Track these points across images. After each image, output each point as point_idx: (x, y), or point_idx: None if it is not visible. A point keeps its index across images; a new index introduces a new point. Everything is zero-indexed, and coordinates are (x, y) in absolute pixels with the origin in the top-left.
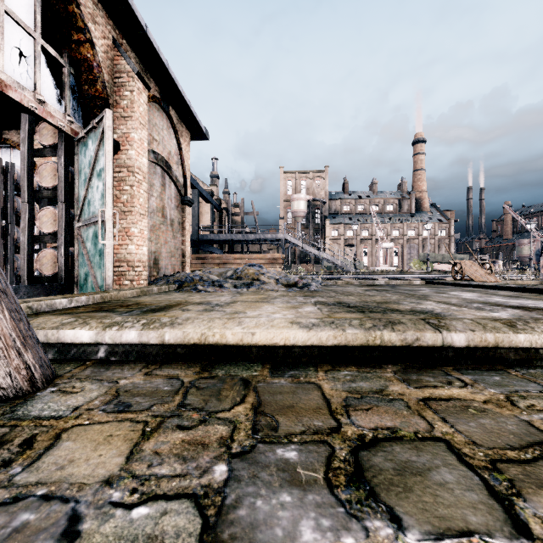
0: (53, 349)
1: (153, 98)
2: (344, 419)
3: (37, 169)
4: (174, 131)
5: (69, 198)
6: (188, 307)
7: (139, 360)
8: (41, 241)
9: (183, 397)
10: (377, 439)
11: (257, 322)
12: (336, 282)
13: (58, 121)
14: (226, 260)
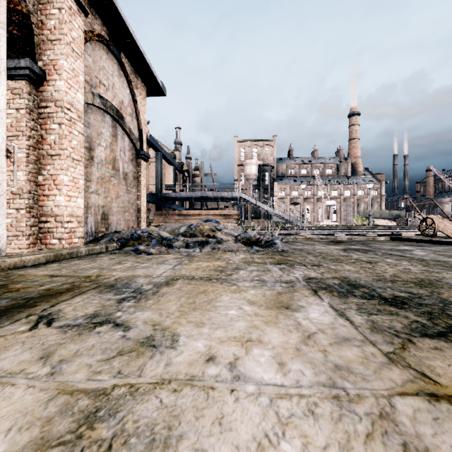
0: None
1: (100, 37)
2: None
3: None
4: (127, 81)
5: None
6: (70, 303)
7: None
8: None
9: None
10: None
11: None
12: (296, 238)
13: None
14: (186, 215)
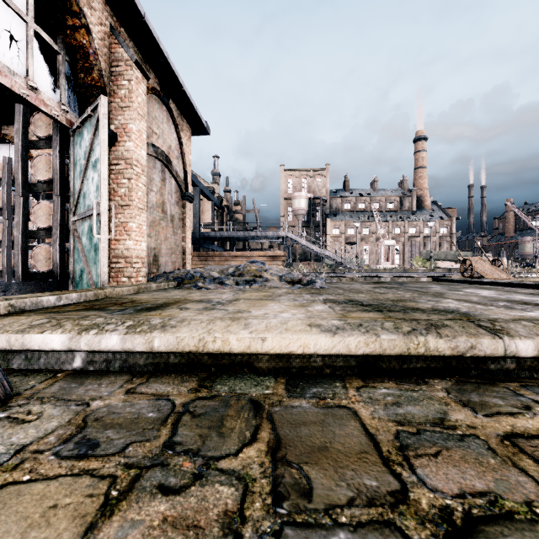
0: (19, 357)
1: (153, 90)
2: (408, 474)
3: (32, 161)
4: (174, 125)
5: (64, 191)
6: (187, 305)
7: (123, 370)
8: (36, 236)
9: (172, 430)
10: (473, 520)
11: (267, 325)
12: (340, 279)
13: (52, 110)
14: (228, 257)
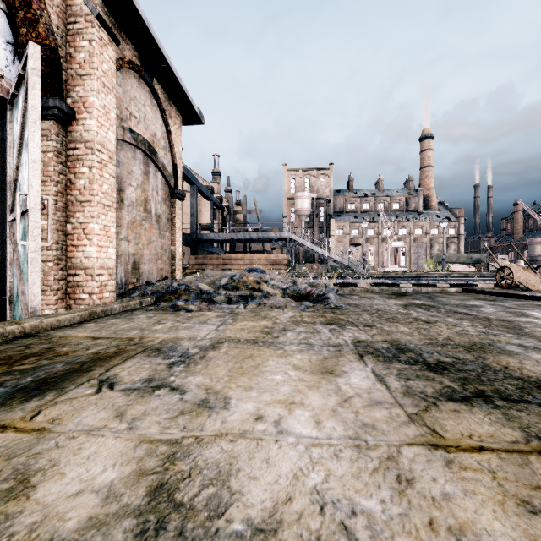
0: None
1: (131, 64)
2: None
3: None
4: (160, 110)
5: (5, 183)
6: (123, 368)
7: None
8: None
9: None
10: None
11: None
12: (353, 289)
13: None
14: (227, 260)
